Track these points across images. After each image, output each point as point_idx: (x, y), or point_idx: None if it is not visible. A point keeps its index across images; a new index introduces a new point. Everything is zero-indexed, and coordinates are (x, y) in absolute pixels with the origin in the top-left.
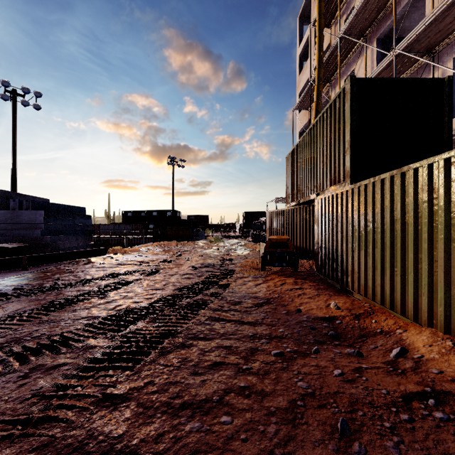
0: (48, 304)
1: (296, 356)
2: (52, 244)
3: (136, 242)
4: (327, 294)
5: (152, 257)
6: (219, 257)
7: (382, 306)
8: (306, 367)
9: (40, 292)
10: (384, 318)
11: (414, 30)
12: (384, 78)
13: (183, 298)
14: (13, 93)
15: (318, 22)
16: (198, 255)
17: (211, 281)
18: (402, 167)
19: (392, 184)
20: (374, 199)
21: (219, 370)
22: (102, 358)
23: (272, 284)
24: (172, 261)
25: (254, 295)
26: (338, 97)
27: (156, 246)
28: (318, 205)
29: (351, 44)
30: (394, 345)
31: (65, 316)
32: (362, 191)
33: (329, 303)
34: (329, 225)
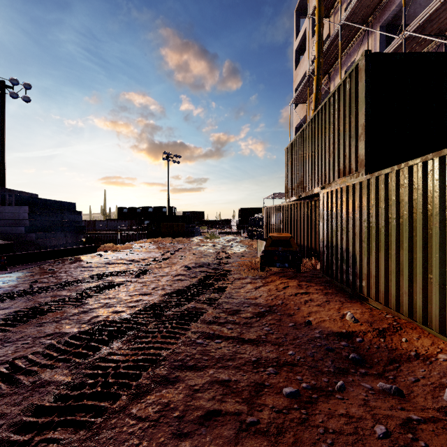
0: (12, 315)
1: (315, 397)
2: (38, 242)
3: (132, 238)
4: (338, 301)
5: (144, 254)
6: (214, 254)
7: (411, 319)
8: (334, 418)
9: (9, 298)
10: (417, 336)
11: (427, 8)
12: (404, 53)
13: (172, 306)
14: (1, 84)
15: (317, 10)
16: (192, 253)
17: (205, 284)
18: (423, 155)
19: (425, 172)
20: (398, 191)
21: (213, 426)
22: (50, 406)
23: (273, 287)
24: (164, 260)
25: (254, 301)
26: (348, 76)
27: (149, 243)
28: (323, 200)
29: (352, 32)
30: (443, 379)
31: (26, 332)
32: (381, 182)
33: (343, 314)
34: (337, 222)
